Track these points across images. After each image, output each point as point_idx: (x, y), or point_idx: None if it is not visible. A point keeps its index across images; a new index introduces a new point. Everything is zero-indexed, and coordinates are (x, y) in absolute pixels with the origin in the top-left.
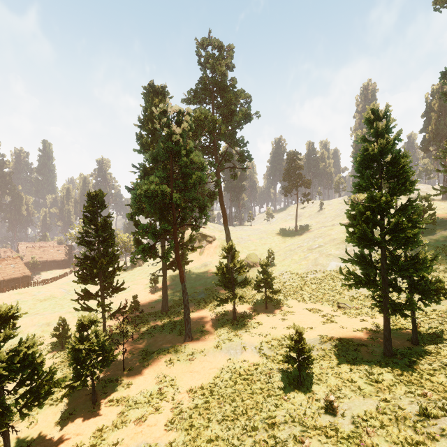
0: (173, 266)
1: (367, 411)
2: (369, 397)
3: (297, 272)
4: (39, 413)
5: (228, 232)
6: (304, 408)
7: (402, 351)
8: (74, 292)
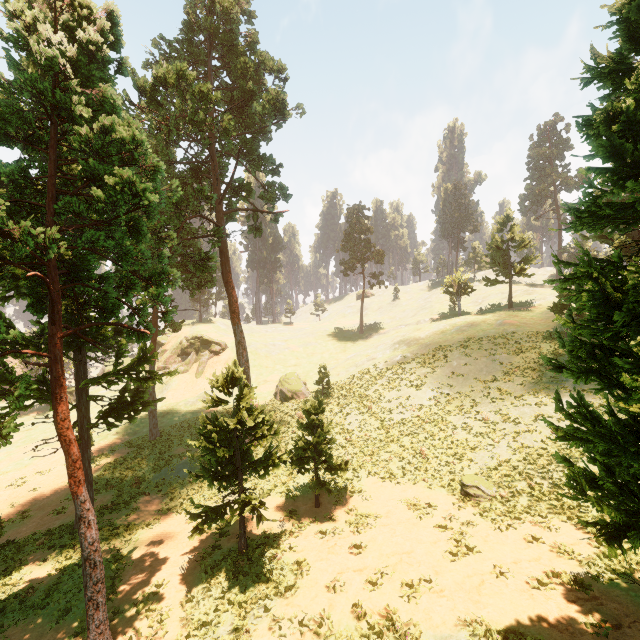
0: (110, 416)
1: None
2: None
3: (373, 410)
4: None
5: (240, 337)
6: None
7: None
8: None
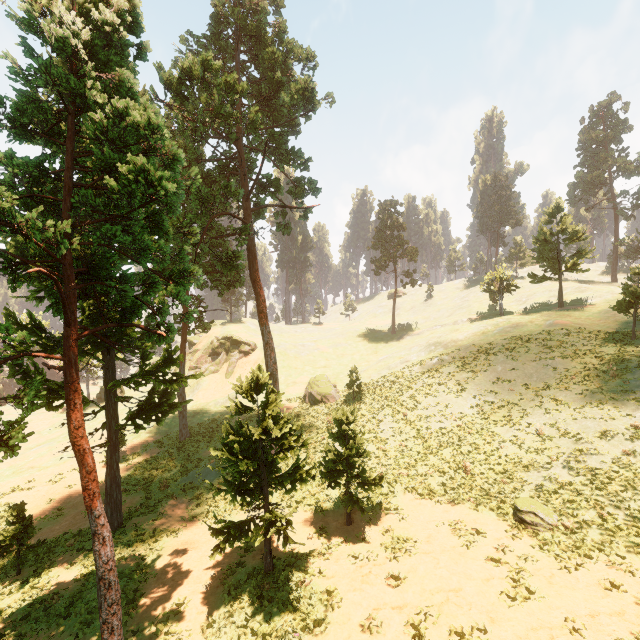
0: (138, 418)
1: None
2: None
3: (408, 417)
4: None
5: (268, 338)
6: None
7: None
8: None
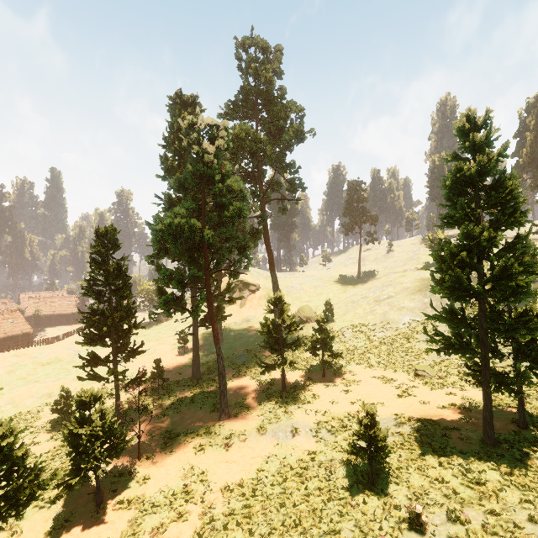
0: (206, 322)
1: (470, 529)
2: (470, 506)
3: (362, 330)
4: (25, 519)
5: (275, 279)
6: (379, 520)
7: (507, 438)
8: (85, 353)
